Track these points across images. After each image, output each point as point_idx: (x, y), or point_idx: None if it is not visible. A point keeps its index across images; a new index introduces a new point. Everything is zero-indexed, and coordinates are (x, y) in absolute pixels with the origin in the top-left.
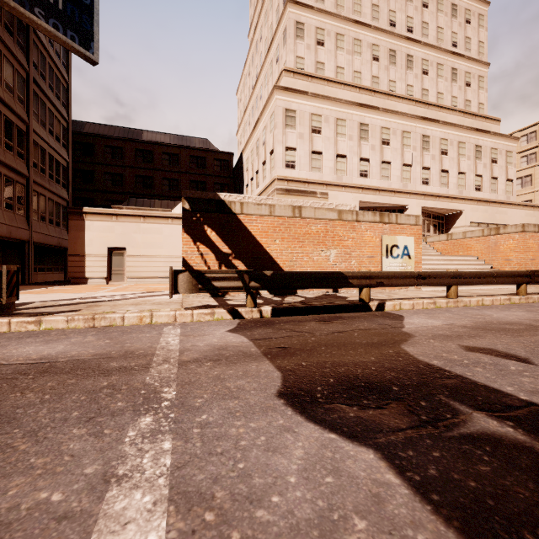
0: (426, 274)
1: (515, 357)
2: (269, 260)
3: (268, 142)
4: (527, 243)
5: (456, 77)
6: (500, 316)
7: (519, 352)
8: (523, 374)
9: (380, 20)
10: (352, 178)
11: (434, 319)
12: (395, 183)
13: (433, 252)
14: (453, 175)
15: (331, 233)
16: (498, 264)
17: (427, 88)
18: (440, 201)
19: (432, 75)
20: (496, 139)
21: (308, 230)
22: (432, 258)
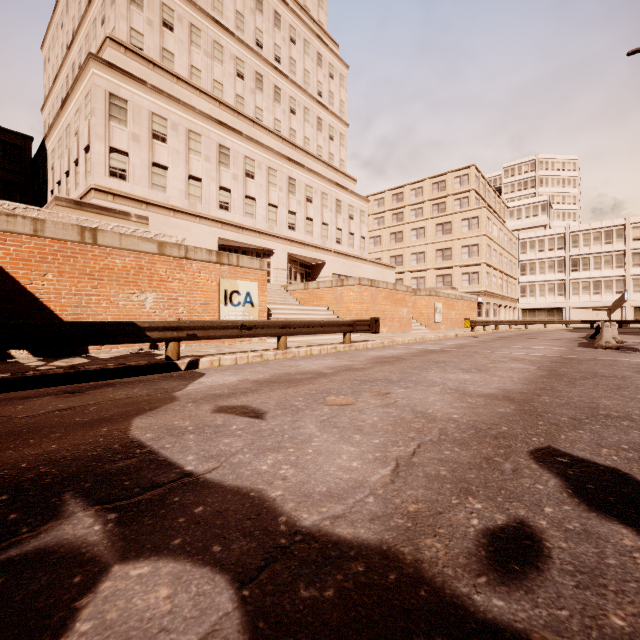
0: (252, 324)
1: (256, 412)
2: (34, 304)
3: (82, 133)
4: (363, 296)
5: (322, 128)
6: (307, 365)
7: (268, 405)
8: (234, 433)
9: (245, 33)
10: (209, 208)
11: (235, 375)
12: (260, 223)
13: (292, 301)
14: (317, 225)
15: (147, 271)
16: (343, 315)
17: (295, 129)
18: (305, 249)
19: (300, 117)
20: (353, 197)
21: (109, 263)
22: (286, 307)
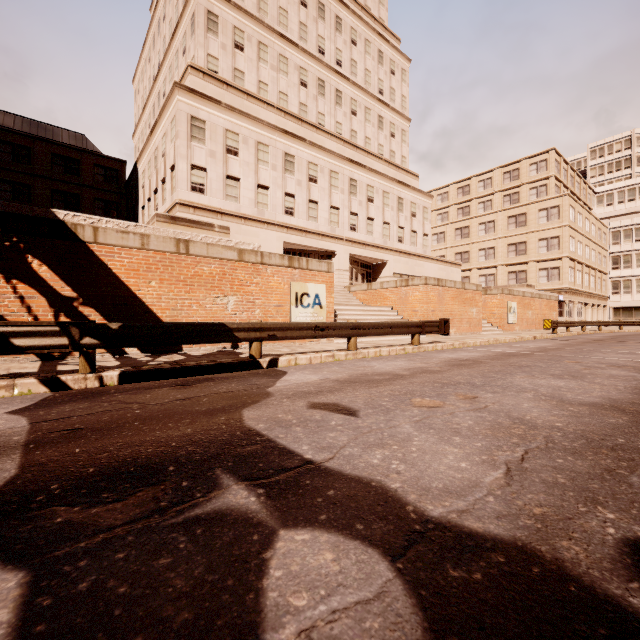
0: (325, 325)
1: (348, 410)
2: (141, 308)
3: (168, 154)
4: (429, 295)
5: (383, 126)
6: (381, 367)
7: (357, 404)
8: (336, 428)
9: (308, 43)
10: (276, 214)
11: (315, 374)
12: (323, 225)
13: (355, 302)
14: (379, 224)
15: (229, 276)
16: (407, 315)
17: (356, 130)
18: (366, 250)
19: (360, 117)
20: (415, 194)
21: (199, 271)
22: (350, 308)
